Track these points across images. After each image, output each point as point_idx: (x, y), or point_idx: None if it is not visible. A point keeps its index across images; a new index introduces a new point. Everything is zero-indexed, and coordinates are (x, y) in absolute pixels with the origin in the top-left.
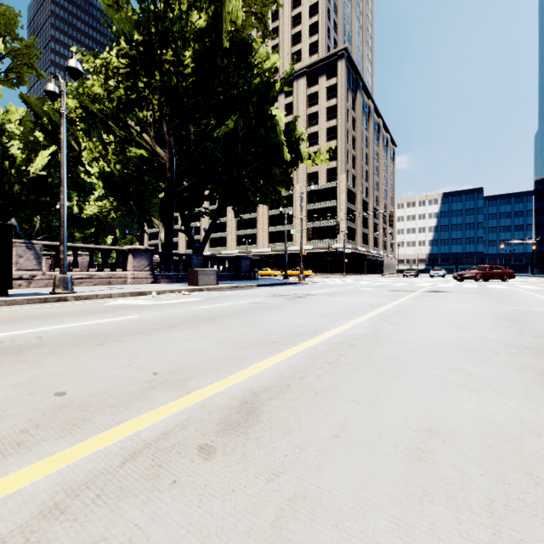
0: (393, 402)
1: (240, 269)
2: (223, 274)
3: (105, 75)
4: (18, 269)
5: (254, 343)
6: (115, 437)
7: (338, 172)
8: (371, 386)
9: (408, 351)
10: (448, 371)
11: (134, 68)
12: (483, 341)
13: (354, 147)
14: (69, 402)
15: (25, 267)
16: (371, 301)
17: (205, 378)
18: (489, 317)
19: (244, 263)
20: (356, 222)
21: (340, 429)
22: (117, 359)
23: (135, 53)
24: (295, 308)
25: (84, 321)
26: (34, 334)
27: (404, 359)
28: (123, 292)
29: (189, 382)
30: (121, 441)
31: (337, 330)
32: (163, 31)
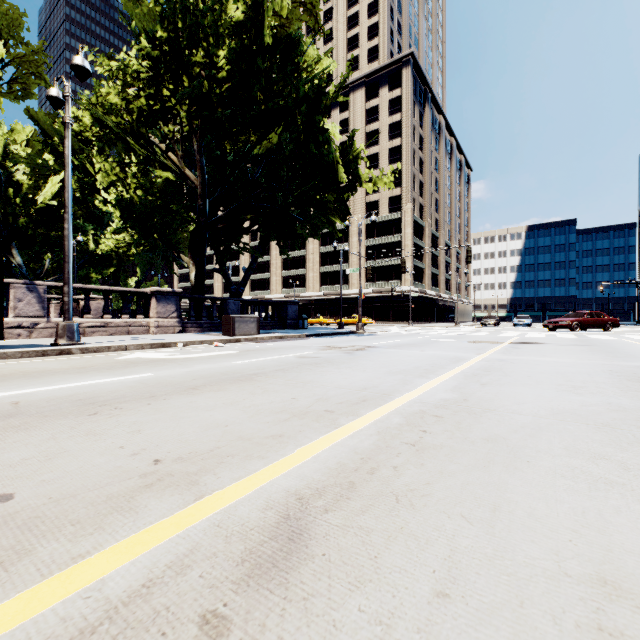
0: (523, 518)
1: (286, 315)
2: (266, 321)
3: (123, 80)
4: (16, 316)
5: (302, 413)
6: (58, 592)
7: (403, 200)
8: (479, 486)
9: (518, 426)
10: (588, 460)
11: (158, 72)
12: (617, 410)
13: (421, 171)
14: (11, 514)
15: (26, 313)
16: (450, 355)
17: (228, 470)
18: (609, 376)
19: (291, 308)
20: (424, 260)
21: (448, 577)
22: (108, 438)
23: (158, 54)
24: (354, 363)
25: (83, 381)
26: (10, 398)
27: (516, 440)
28: (142, 344)
29: (203, 476)
30: (68, 602)
31: (413, 393)
32: (192, 27)
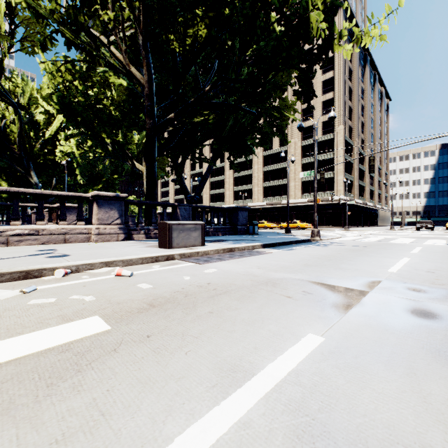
0: None
1: (237, 221)
2: (217, 227)
3: None
4: None
5: None
6: None
7: (335, 123)
8: None
9: None
10: None
11: None
12: None
13: (350, 99)
14: None
15: None
16: None
17: None
18: None
19: (241, 214)
20: (353, 174)
21: None
22: None
23: None
24: None
25: None
26: None
27: None
28: None
29: None
30: None
31: None
32: None
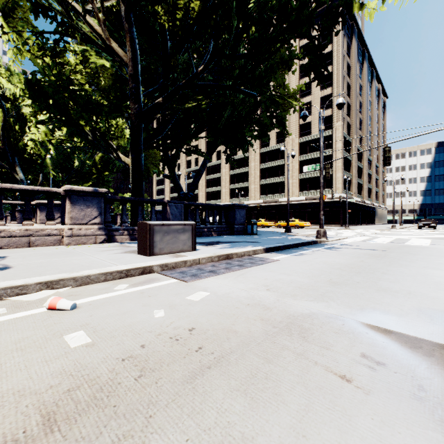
0: None
1: (234, 220)
2: (212, 226)
3: None
4: None
5: None
6: None
7: (334, 119)
8: None
9: None
10: None
11: None
12: None
13: (349, 95)
14: None
15: None
16: None
17: None
18: None
19: (238, 212)
20: (351, 171)
21: None
22: None
23: None
24: None
25: None
26: None
27: None
28: None
29: None
30: None
31: None
32: None
